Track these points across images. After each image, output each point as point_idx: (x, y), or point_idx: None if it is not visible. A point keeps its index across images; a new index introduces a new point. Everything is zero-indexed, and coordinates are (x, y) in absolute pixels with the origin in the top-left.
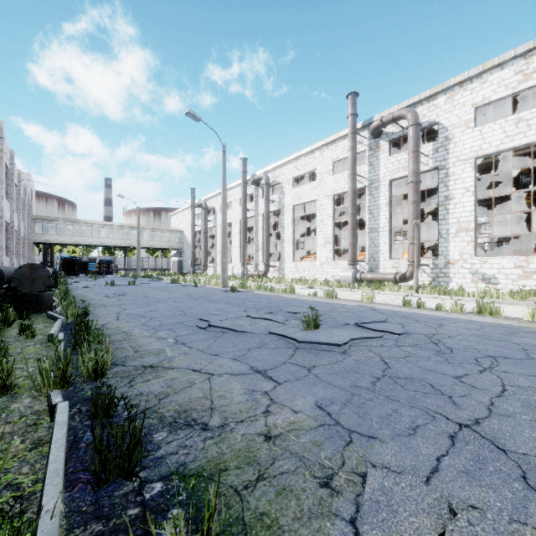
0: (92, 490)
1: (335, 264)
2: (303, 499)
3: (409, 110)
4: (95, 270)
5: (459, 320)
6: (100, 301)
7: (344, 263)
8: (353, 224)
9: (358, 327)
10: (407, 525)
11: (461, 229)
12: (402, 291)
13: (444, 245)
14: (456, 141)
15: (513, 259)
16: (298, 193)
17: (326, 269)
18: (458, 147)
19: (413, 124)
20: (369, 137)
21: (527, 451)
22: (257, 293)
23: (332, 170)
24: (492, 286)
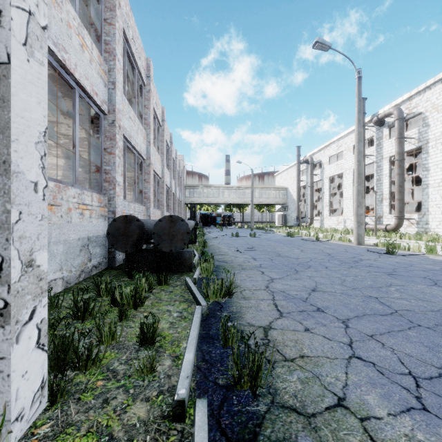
0: None
1: None
2: None
3: None
4: (220, 222)
5: None
6: (234, 259)
7: None
8: None
9: None
10: None
11: None
12: None
13: None
14: None
15: None
16: None
17: None
18: None
19: None
20: None
21: None
22: (441, 260)
23: None
24: None
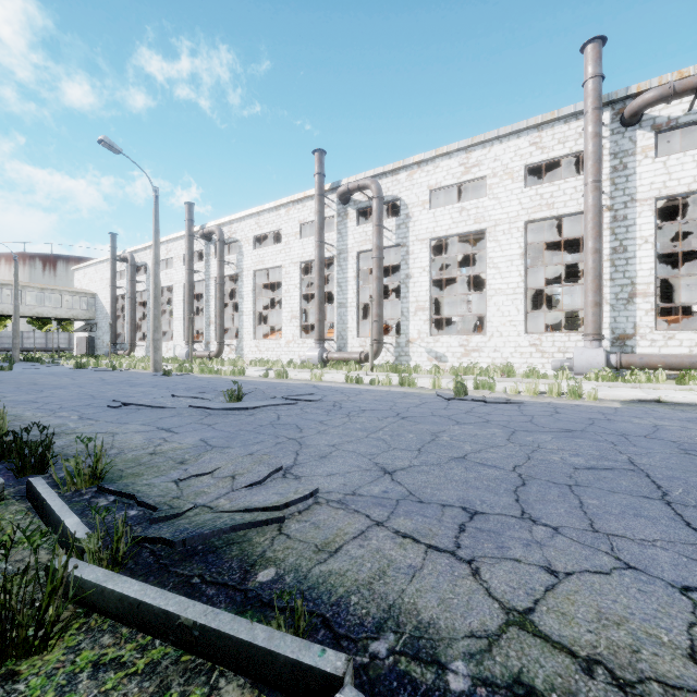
0: (14, 479)
1: (302, 342)
2: (163, 467)
3: (373, 182)
4: None
5: (378, 391)
6: None
7: (312, 341)
8: (319, 298)
9: (282, 399)
10: (213, 465)
11: (419, 308)
12: (363, 370)
13: (405, 324)
14: (415, 221)
15: (458, 338)
16: (260, 255)
17: (292, 348)
18: (417, 227)
19: (376, 197)
20: (338, 202)
21: (314, 443)
22: (198, 376)
23: (299, 233)
24: (443, 363)
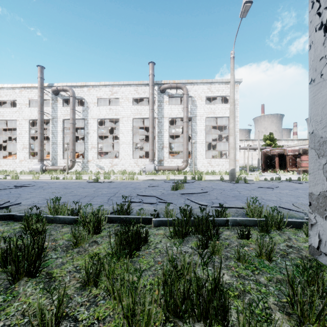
0: None
1: (30, 161)
2: None
3: (71, 89)
4: None
5: (64, 181)
6: None
7: (37, 160)
8: (41, 139)
9: (13, 187)
10: None
11: (93, 147)
12: (64, 174)
13: (86, 153)
14: (91, 110)
15: (109, 160)
16: (1, 112)
17: (24, 164)
18: (92, 112)
19: (72, 96)
20: (52, 93)
21: (25, 197)
22: None
23: (28, 104)
24: (103, 170)
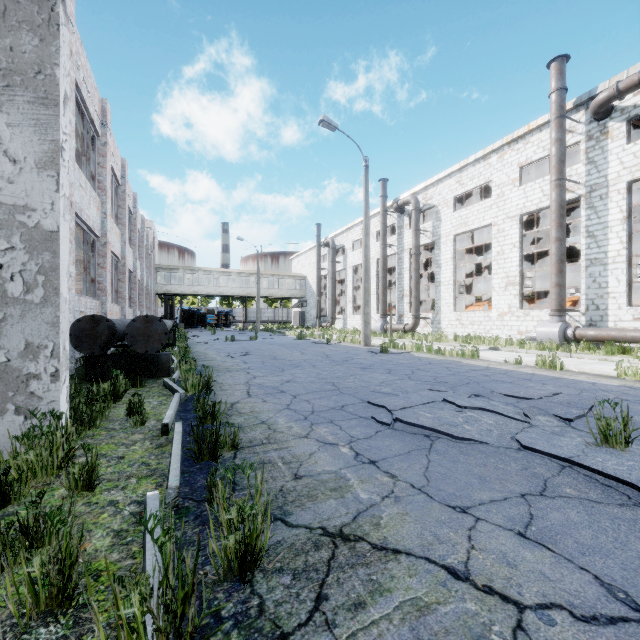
0: None
1: (524, 314)
2: None
3: None
4: (213, 322)
5: None
6: (222, 363)
7: (540, 313)
8: (559, 255)
9: None
10: None
11: None
12: None
13: None
14: None
15: None
16: (462, 217)
17: (508, 322)
18: None
19: None
20: (588, 121)
21: None
22: (420, 356)
23: (518, 179)
24: None
